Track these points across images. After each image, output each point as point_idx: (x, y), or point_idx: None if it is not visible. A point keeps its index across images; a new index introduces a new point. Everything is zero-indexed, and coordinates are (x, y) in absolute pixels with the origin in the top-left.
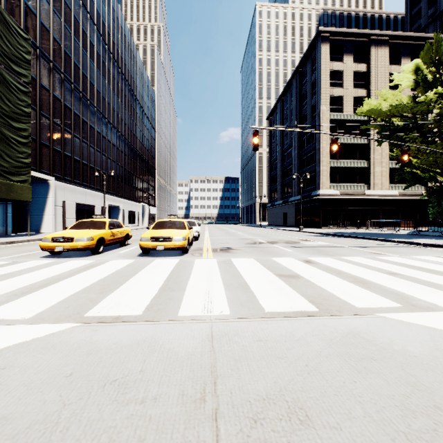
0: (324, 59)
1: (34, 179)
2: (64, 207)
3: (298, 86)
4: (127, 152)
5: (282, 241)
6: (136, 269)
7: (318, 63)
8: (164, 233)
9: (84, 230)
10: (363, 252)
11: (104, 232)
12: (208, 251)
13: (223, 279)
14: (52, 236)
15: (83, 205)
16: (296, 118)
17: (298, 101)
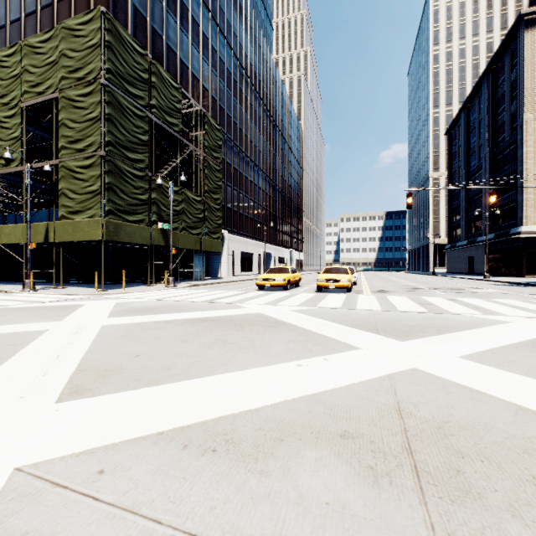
0: (530, 49)
1: None
2: (233, 255)
3: (490, 90)
4: (277, 198)
5: (445, 288)
6: (322, 297)
7: (519, 57)
8: (333, 276)
9: (278, 274)
10: (526, 297)
11: (289, 275)
12: (367, 292)
13: (379, 303)
14: (263, 277)
15: (245, 253)
16: (487, 132)
17: (490, 109)
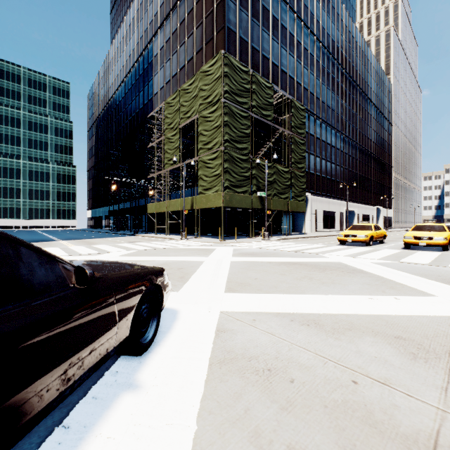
0: None
1: None
2: (315, 214)
3: None
4: (361, 158)
5: None
6: (408, 254)
7: None
8: (424, 234)
9: (359, 231)
10: None
11: (372, 232)
12: None
13: None
14: (344, 233)
15: (327, 212)
16: None
17: None
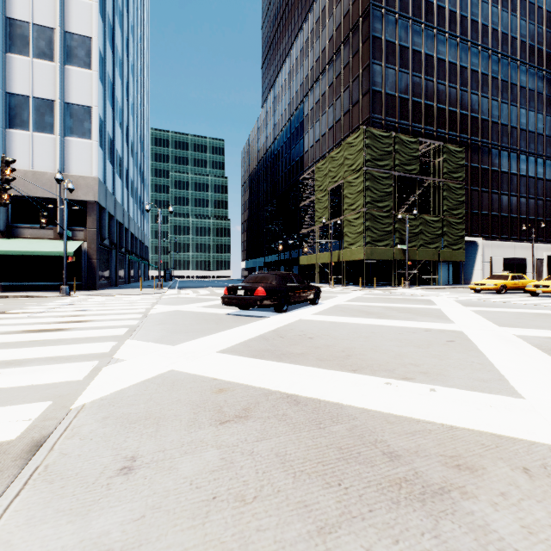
0: None
1: (466, 242)
2: (490, 262)
3: None
4: None
5: None
6: (512, 298)
7: None
8: (544, 283)
9: (492, 280)
10: None
11: (505, 281)
12: None
13: (549, 302)
14: (475, 282)
15: (511, 259)
16: None
17: None
